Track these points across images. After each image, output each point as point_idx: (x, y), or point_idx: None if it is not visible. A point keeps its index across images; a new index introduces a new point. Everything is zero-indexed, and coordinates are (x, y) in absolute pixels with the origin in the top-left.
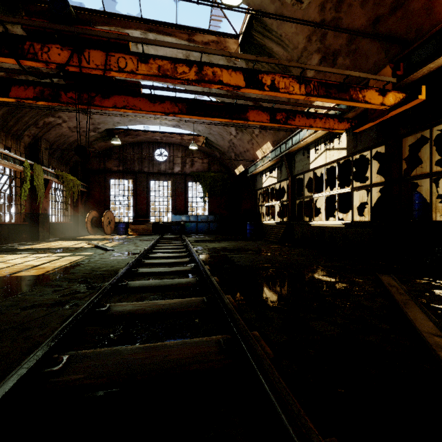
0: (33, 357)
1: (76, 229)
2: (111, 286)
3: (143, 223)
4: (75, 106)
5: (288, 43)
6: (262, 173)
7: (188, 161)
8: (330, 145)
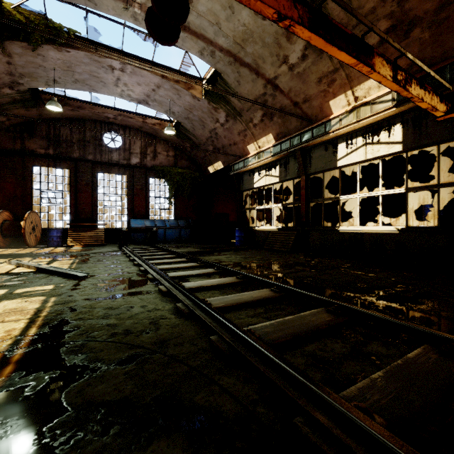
0: None
1: None
2: None
3: (91, 229)
4: None
5: None
6: (252, 171)
7: (150, 152)
8: (373, 138)
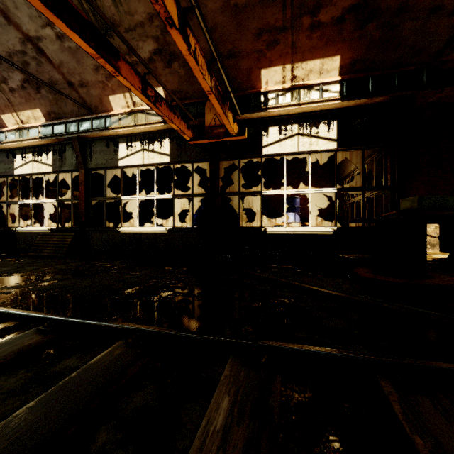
0: None
1: None
2: None
3: None
4: None
5: None
6: (12, 152)
7: None
8: (149, 146)
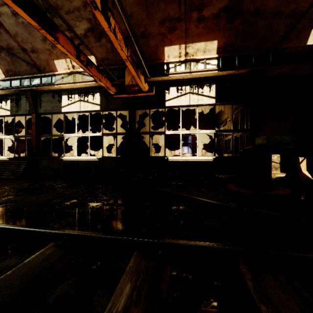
0: None
1: None
2: None
3: None
4: None
5: None
6: None
7: None
8: (85, 98)
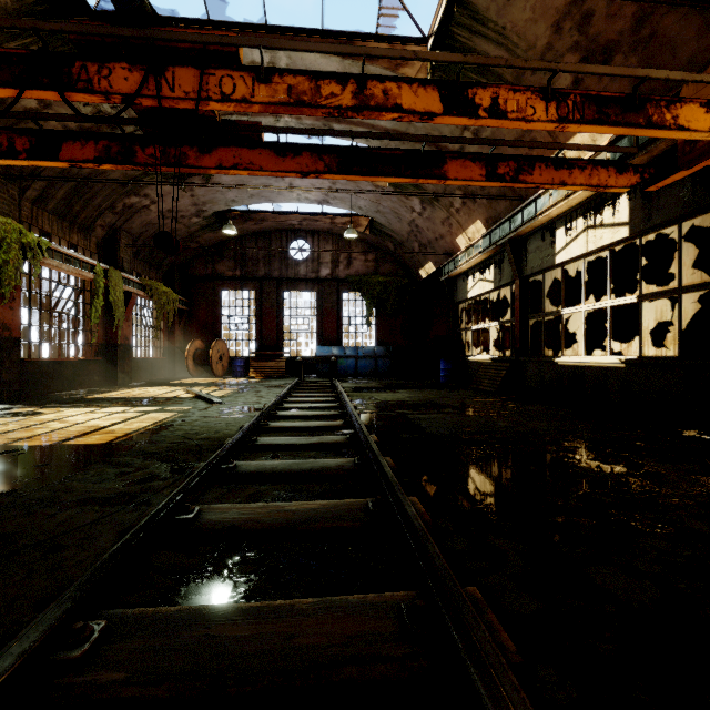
0: (36, 626)
1: (172, 368)
2: (207, 472)
3: (272, 359)
4: (155, 166)
5: (517, 40)
6: (466, 275)
7: (343, 259)
8: (595, 219)
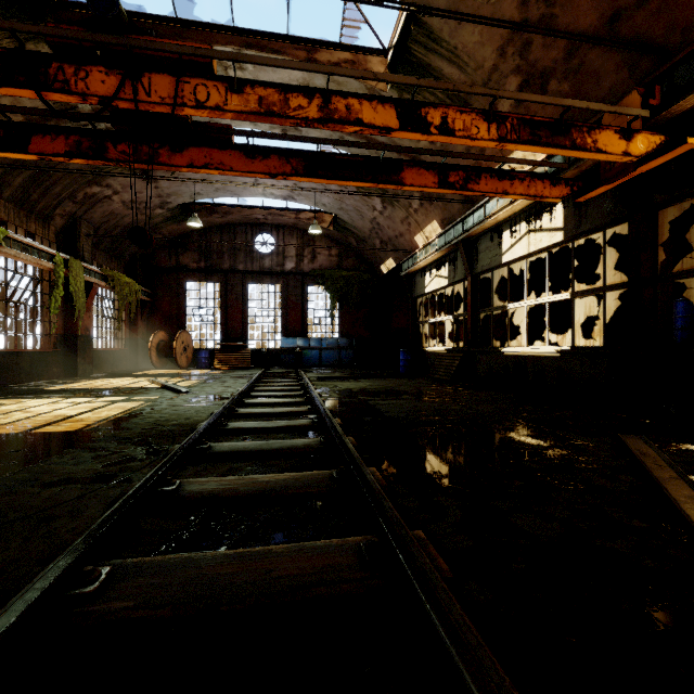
0: (52, 570)
1: (134, 360)
2: (184, 451)
3: (238, 350)
4: (129, 164)
5: (467, 59)
6: (424, 271)
7: (307, 253)
8: (536, 224)
